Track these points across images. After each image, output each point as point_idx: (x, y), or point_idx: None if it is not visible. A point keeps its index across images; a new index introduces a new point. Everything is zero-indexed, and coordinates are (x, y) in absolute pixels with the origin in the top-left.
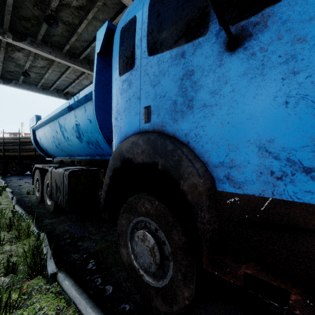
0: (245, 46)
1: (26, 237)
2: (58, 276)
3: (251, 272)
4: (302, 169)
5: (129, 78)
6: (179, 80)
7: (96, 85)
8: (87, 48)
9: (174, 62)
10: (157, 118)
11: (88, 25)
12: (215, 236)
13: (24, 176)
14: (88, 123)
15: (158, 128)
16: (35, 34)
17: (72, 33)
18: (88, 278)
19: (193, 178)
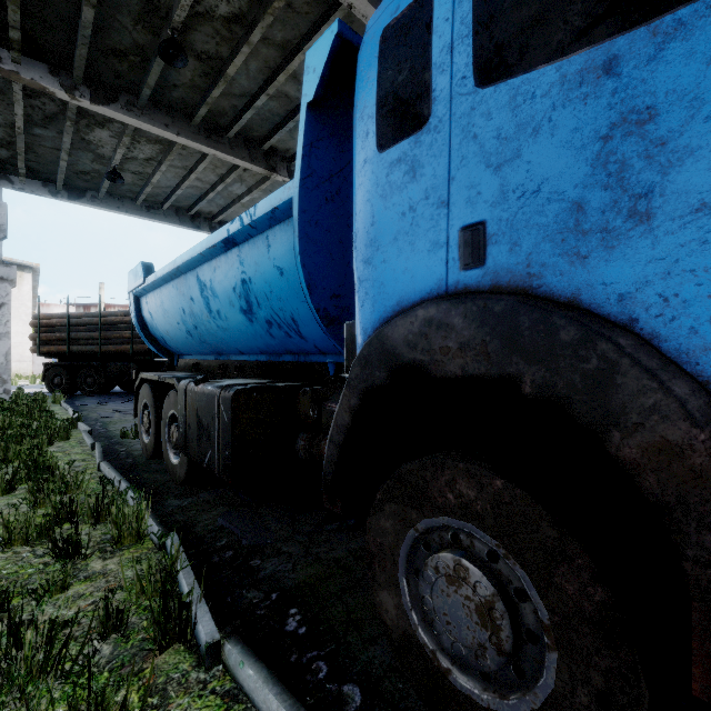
0: None
1: (134, 541)
2: (226, 652)
3: None
4: None
5: (411, 155)
6: (596, 143)
7: (303, 184)
8: (245, 112)
9: (575, 92)
10: (510, 254)
11: (250, 59)
12: None
13: (110, 396)
14: (275, 276)
15: (512, 282)
16: (137, 87)
17: (213, 79)
18: (294, 659)
19: (664, 427)
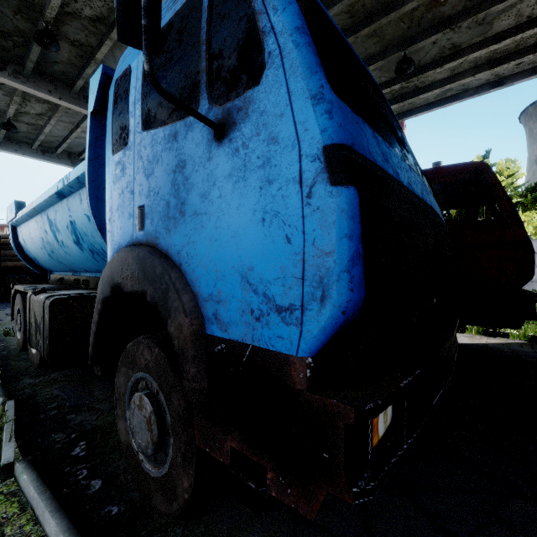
0: (230, 137)
1: None
2: (15, 468)
3: (236, 445)
4: (275, 307)
5: (123, 161)
6: (172, 173)
7: (91, 163)
8: None
9: (167, 145)
10: (151, 225)
11: (115, 49)
12: (204, 397)
13: (8, 303)
14: (87, 221)
15: (152, 240)
16: (22, 60)
17: (87, 60)
18: (67, 470)
19: (179, 317)
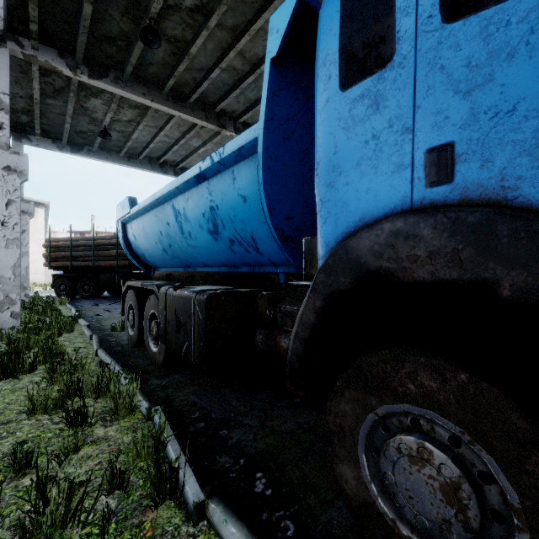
0: None
1: (127, 412)
2: (210, 511)
3: None
4: None
5: (374, 91)
6: None
7: (266, 125)
8: (203, 82)
9: None
10: (482, 170)
11: (208, 40)
12: None
13: (101, 299)
14: (239, 203)
15: (484, 195)
16: (122, 65)
17: (179, 58)
18: (265, 517)
19: None
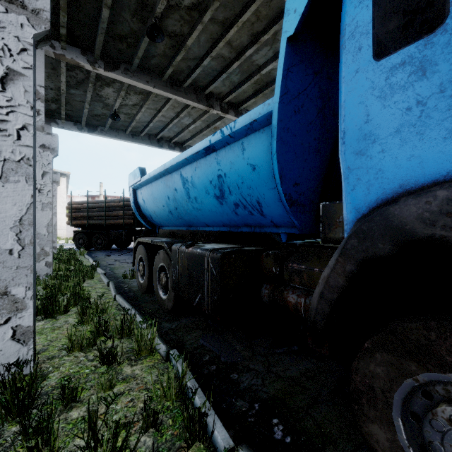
0: None
1: (147, 353)
2: None
3: None
4: None
5: (420, 57)
6: None
7: (281, 100)
8: (195, 70)
9: None
10: None
11: (201, 33)
12: None
13: (111, 251)
14: (248, 171)
15: None
16: (130, 59)
17: (177, 49)
18: None
19: None
